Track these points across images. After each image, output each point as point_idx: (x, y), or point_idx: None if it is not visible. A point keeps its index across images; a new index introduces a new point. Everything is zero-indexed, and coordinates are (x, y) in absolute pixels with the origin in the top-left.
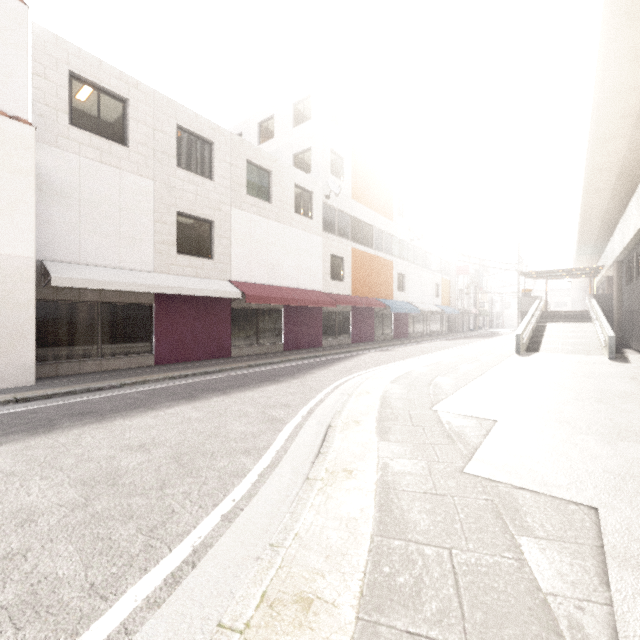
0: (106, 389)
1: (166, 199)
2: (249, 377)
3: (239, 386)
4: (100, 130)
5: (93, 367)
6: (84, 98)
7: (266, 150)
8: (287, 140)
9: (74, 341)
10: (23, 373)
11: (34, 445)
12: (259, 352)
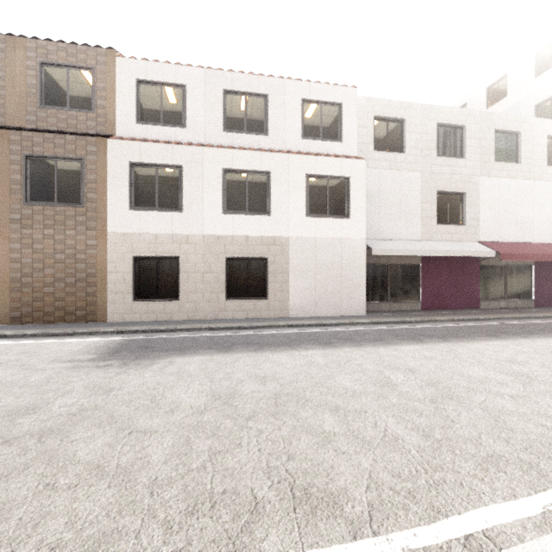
0: (413, 323)
1: (429, 183)
2: (528, 327)
3: (530, 333)
4: (388, 147)
5: (385, 308)
6: (379, 130)
7: (496, 111)
8: (526, 93)
9: (375, 290)
10: (360, 308)
11: (429, 348)
12: (507, 306)
